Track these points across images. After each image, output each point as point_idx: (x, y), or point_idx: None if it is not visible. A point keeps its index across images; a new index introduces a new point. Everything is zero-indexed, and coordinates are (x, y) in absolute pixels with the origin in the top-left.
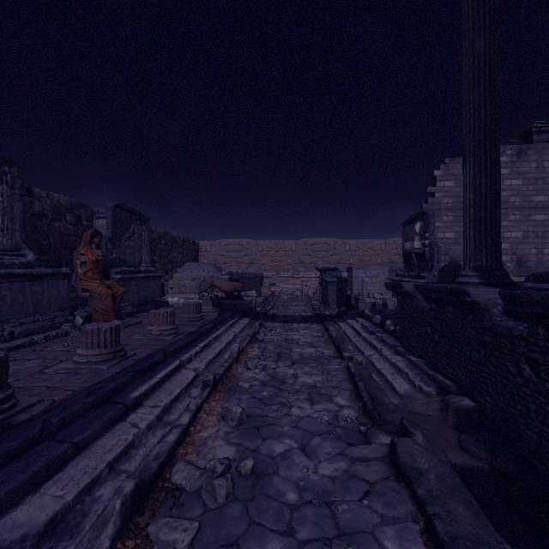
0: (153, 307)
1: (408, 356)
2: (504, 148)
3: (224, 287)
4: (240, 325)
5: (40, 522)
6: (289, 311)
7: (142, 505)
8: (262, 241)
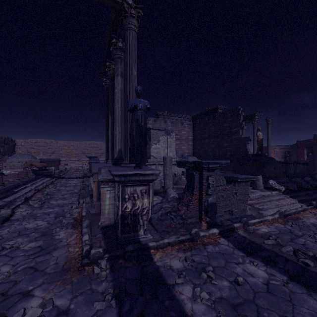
0: None
1: None
2: (150, 118)
3: (37, 165)
4: (46, 180)
5: (10, 200)
6: (72, 175)
7: (27, 201)
8: (60, 141)
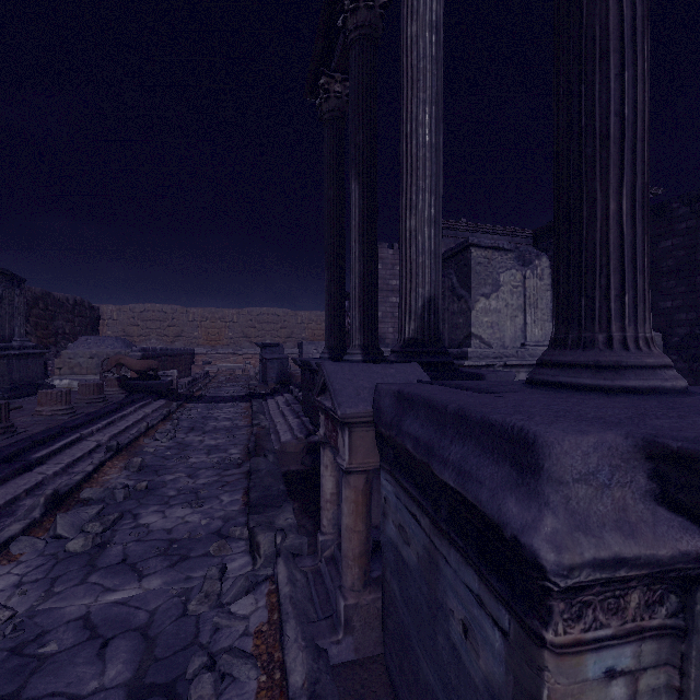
0: (33, 392)
1: (302, 417)
2: None
3: (135, 366)
4: (154, 406)
5: None
6: (220, 392)
7: (59, 507)
8: (194, 308)
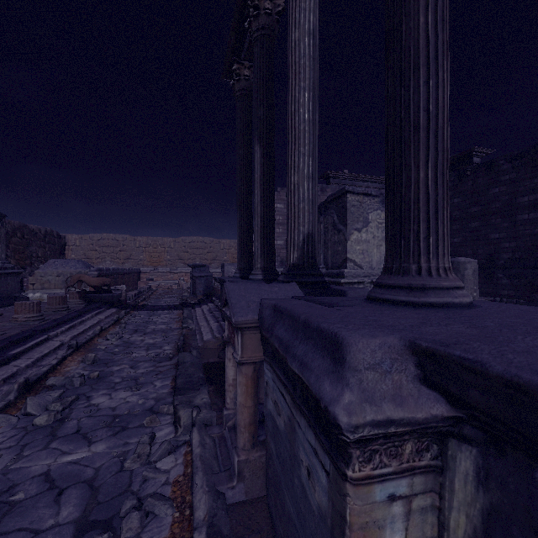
0: (12, 303)
1: (220, 322)
2: None
3: (92, 282)
4: (107, 313)
5: None
6: (160, 302)
7: (29, 391)
8: (140, 237)
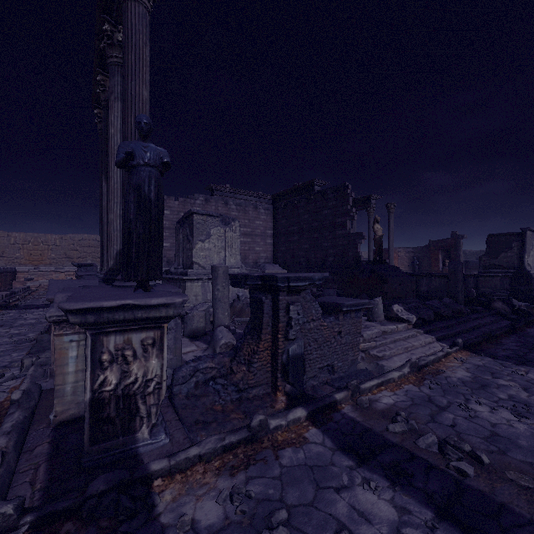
0: None
1: None
2: (199, 196)
3: None
4: None
5: None
6: (37, 302)
7: None
8: (16, 233)
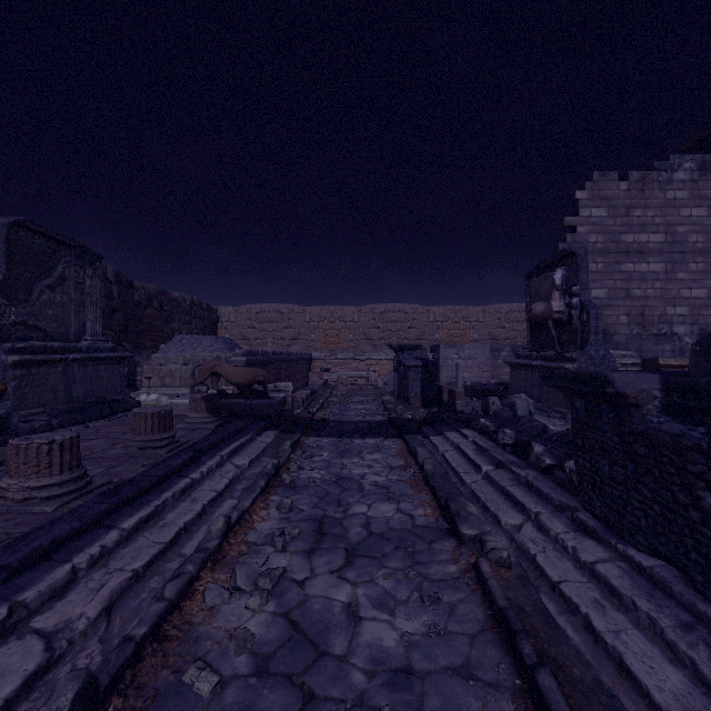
0: (104, 413)
1: (622, 547)
2: (681, 159)
3: (234, 377)
4: (255, 448)
5: None
6: (348, 413)
7: None
8: (311, 307)
